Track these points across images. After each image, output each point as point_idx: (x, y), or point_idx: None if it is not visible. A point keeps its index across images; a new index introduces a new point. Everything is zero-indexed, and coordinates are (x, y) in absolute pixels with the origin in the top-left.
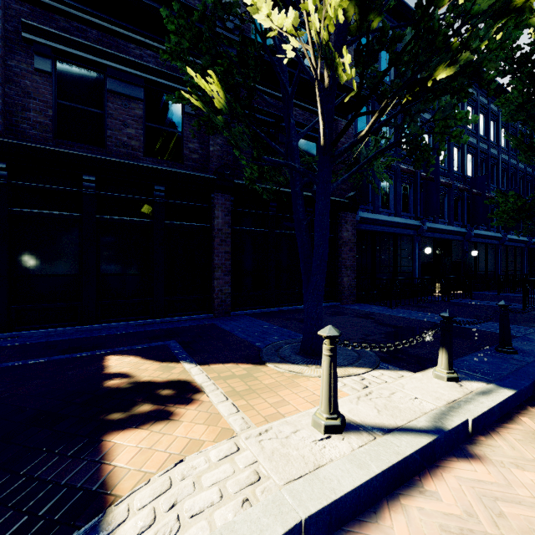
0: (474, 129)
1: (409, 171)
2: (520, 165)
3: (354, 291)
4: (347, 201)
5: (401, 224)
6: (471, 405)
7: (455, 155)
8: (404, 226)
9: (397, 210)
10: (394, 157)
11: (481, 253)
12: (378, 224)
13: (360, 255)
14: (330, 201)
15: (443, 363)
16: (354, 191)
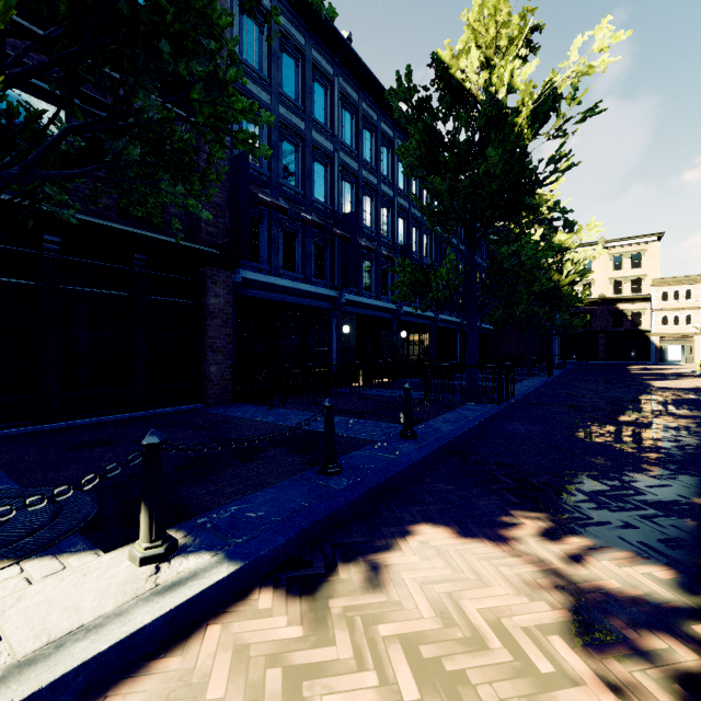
0: (406, 191)
1: (315, 223)
2: (453, 240)
3: (229, 385)
4: (215, 251)
5: (311, 293)
6: (88, 641)
7: (384, 217)
8: (315, 296)
9: (306, 274)
10: (301, 203)
11: (413, 334)
12: (275, 291)
13: (249, 333)
14: (182, 248)
15: (142, 530)
16: (228, 239)
